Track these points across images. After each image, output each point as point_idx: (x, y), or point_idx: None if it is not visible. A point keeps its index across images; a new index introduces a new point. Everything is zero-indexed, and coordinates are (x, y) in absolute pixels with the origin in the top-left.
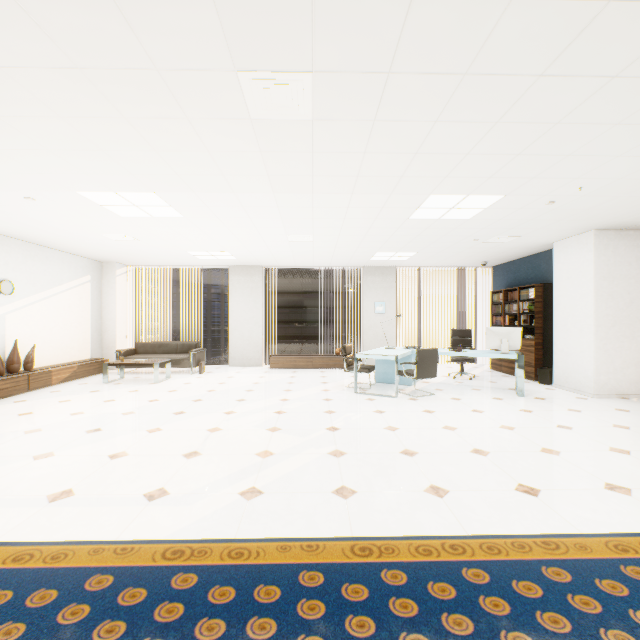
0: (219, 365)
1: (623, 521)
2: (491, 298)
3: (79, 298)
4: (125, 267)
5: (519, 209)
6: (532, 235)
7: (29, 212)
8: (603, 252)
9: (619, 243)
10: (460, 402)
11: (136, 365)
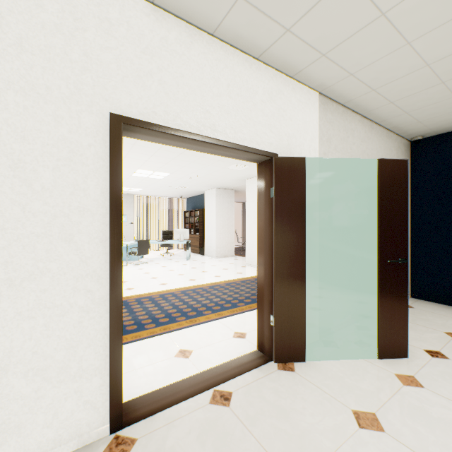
0: None
1: (186, 285)
2: (185, 214)
3: None
4: None
5: (181, 178)
6: (194, 187)
7: None
8: (219, 197)
9: (225, 194)
10: (159, 264)
11: None
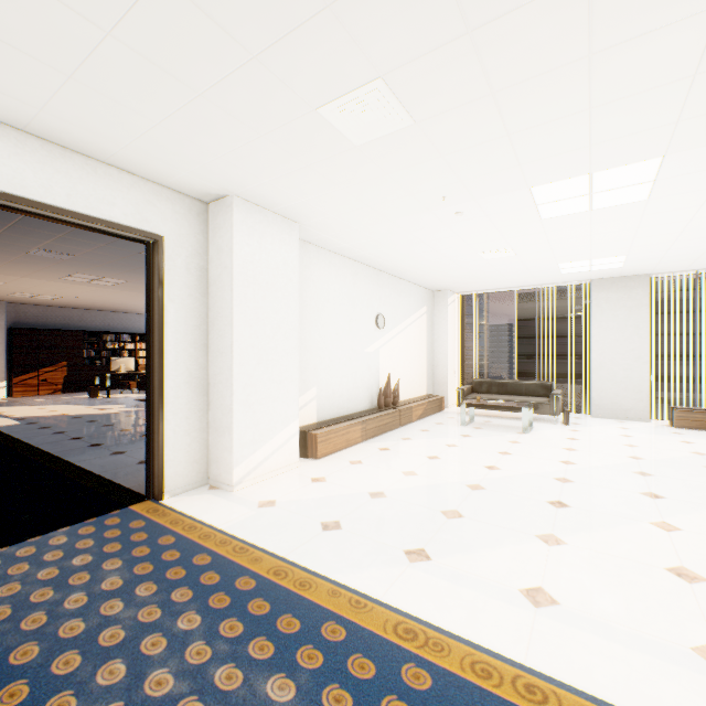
0: (571, 413)
1: None
2: None
3: (419, 330)
4: (453, 295)
5: None
6: None
7: (434, 235)
8: None
9: None
10: None
11: (498, 408)
